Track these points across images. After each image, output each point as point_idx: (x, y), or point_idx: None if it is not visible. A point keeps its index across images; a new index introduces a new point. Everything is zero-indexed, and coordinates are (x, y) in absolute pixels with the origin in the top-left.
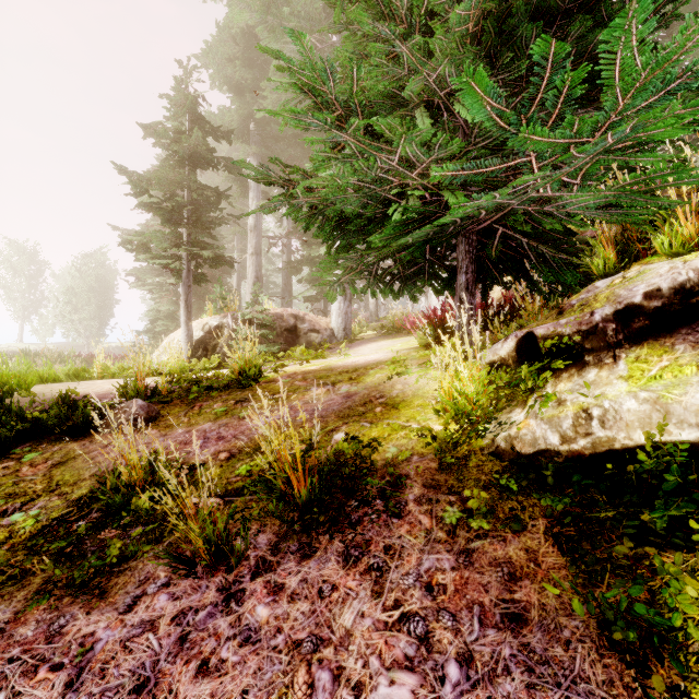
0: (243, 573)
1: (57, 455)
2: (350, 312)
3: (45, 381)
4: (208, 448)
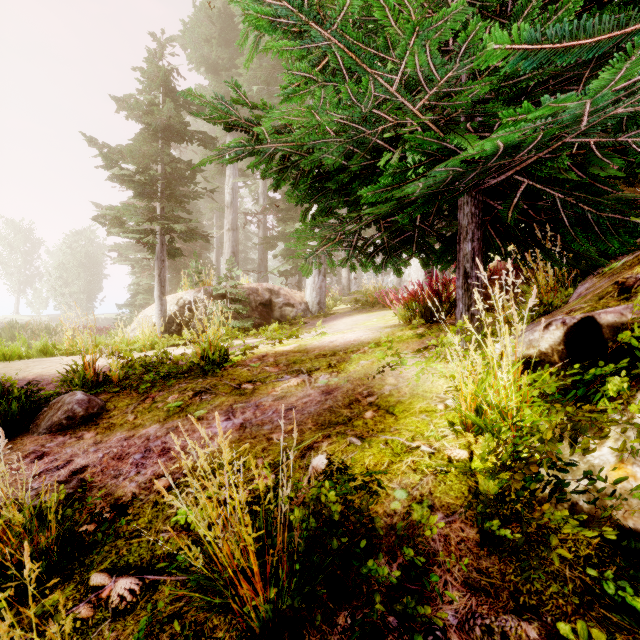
0: None
1: None
2: (324, 287)
3: (8, 359)
4: (144, 469)
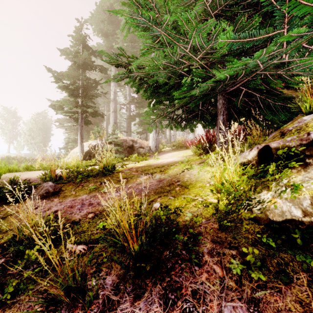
0: (93, 312)
1: (2, 213)
2: (158, 139)
3: (11, 171)
4: (83, 210)
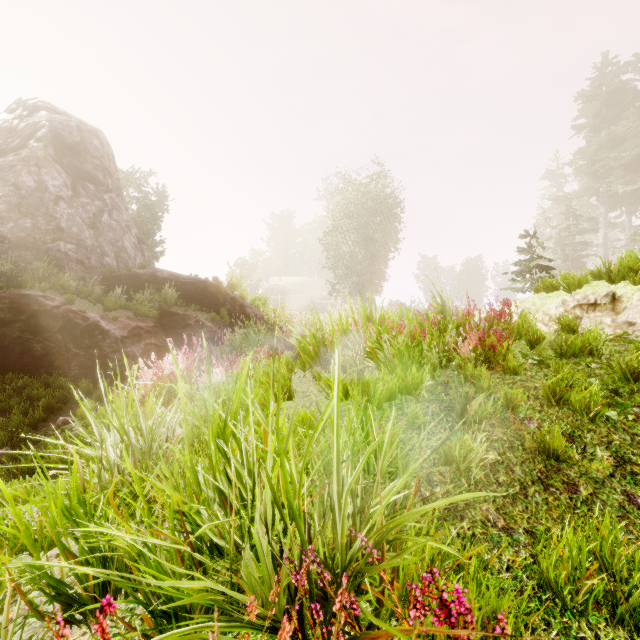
0: None
1: None
2: None
3: None
4: None
